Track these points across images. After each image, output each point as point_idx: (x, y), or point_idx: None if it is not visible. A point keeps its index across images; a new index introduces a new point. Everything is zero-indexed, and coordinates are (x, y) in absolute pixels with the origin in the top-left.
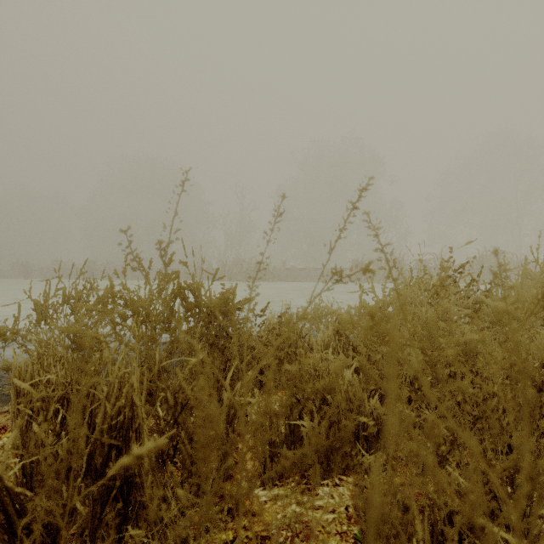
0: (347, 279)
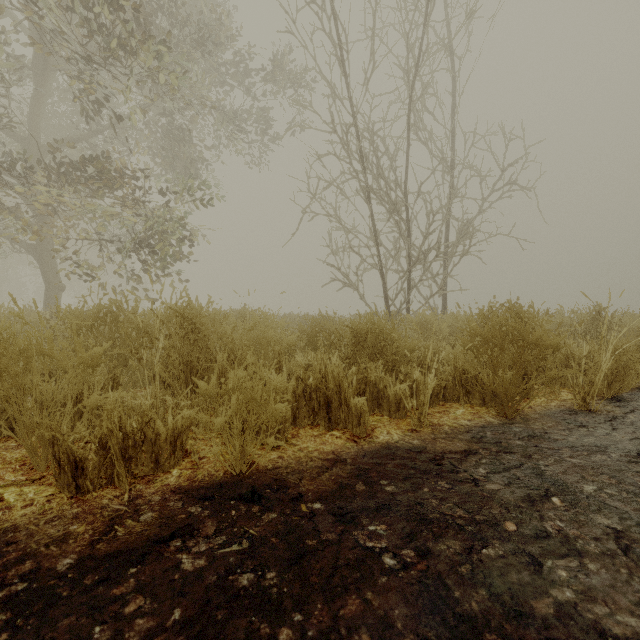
0: None
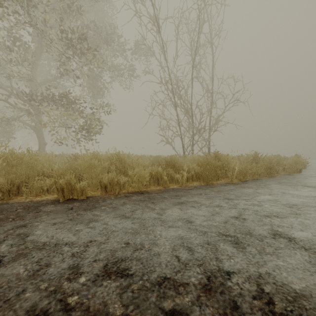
0: None
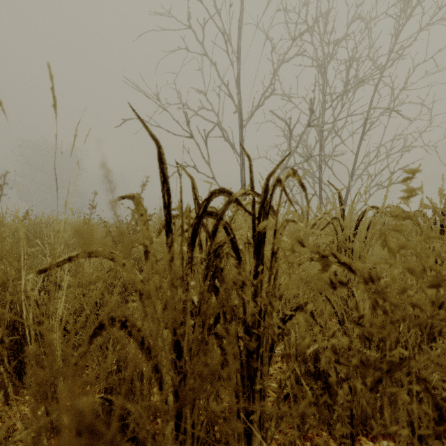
0: None
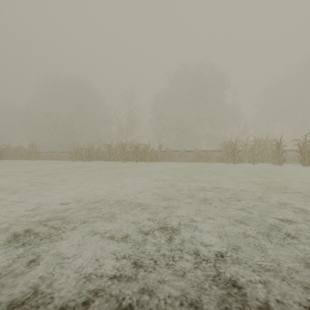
0: (216, 159)
